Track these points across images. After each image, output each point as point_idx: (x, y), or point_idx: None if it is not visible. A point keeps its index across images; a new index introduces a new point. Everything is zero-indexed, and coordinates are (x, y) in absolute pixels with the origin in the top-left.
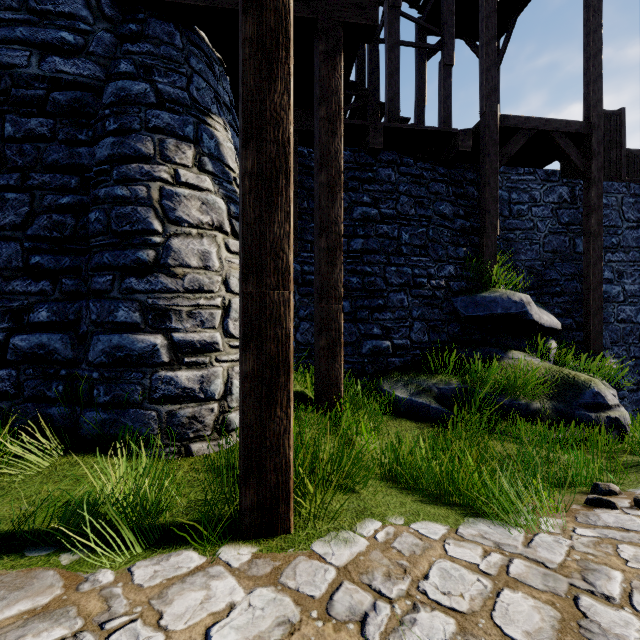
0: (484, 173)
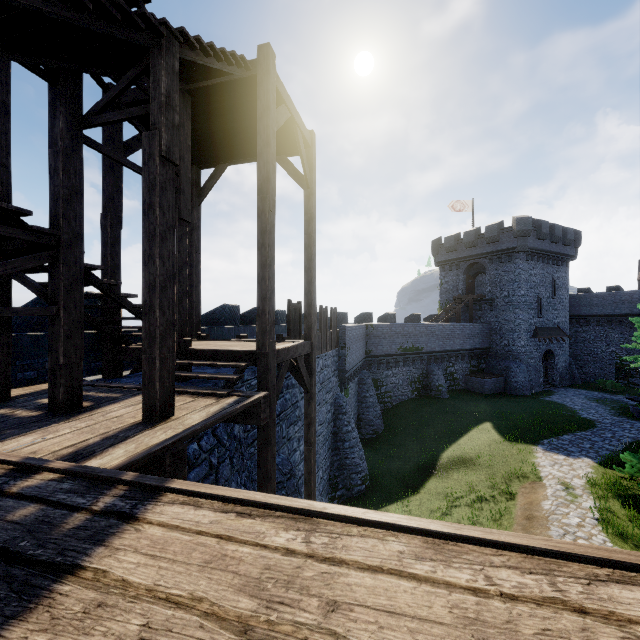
0: (265, 427)
